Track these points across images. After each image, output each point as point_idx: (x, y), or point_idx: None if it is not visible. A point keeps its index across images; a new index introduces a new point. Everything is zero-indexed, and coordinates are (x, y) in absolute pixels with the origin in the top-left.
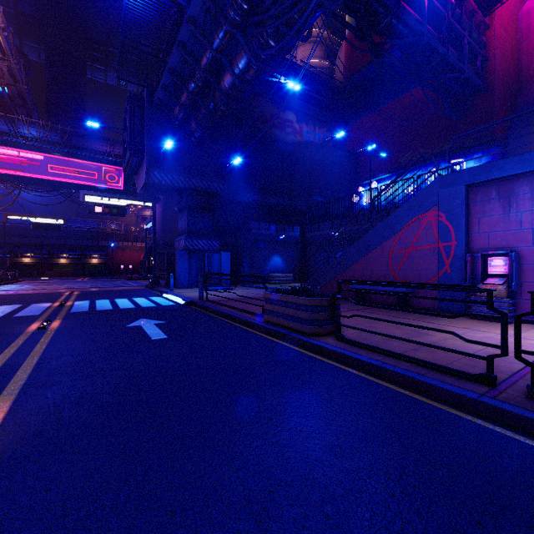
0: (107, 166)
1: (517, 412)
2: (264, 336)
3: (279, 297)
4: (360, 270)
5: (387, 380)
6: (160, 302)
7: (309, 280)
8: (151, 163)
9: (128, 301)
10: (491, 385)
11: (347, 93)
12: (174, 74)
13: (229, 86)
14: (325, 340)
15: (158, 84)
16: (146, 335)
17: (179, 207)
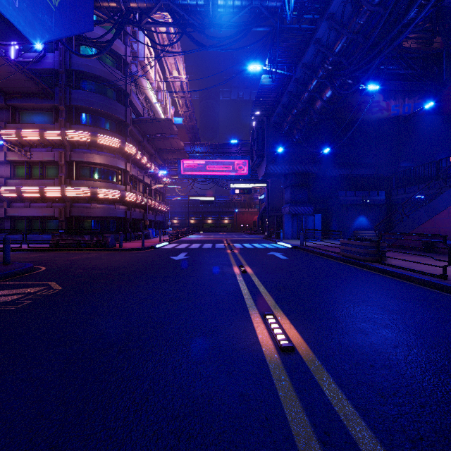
0: (236, 161)
1: (440, 283)
2: (338, 262)
3: (348, 242)
4: (428, 228)
5: (396, 277)
6: (277, 246)
7: (385, 236)
8: (268, 161)
9: (259, 245)
10: (445, 279)
11: (444, 56)
12: (284, 106)
13: (320, 108)
14: (372, 263)
15: (274, 113)
16: (278, 257)
17: (285, 185)
